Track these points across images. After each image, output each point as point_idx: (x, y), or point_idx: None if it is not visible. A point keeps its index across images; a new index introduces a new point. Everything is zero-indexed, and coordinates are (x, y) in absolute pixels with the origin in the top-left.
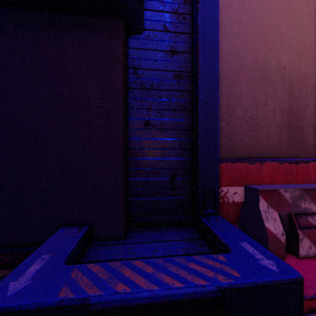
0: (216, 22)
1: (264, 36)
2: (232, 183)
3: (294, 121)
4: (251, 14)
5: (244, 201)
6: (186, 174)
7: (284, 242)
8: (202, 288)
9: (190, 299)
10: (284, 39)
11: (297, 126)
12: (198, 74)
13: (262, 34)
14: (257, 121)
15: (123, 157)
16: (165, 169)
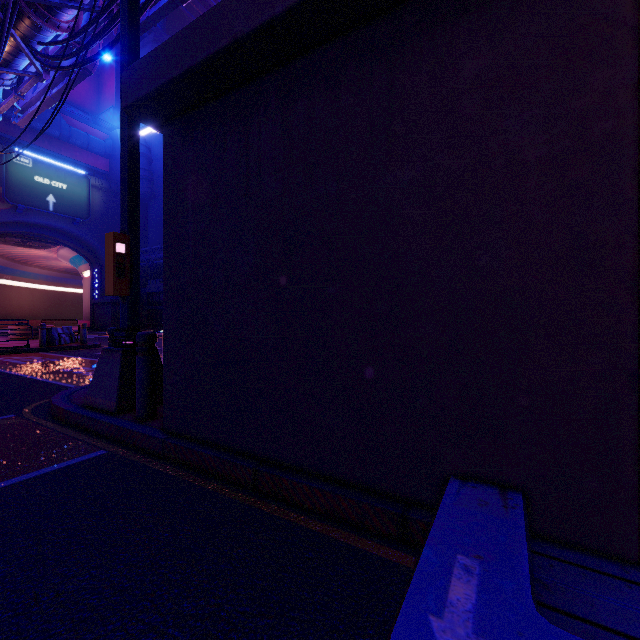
0: None
1: None
2: None
3: None
4: None
5: None
6: None
7: None
8: None
9: None
10: None
11: None
12: None
13: None
14: None
15: (636, 316)
16: None
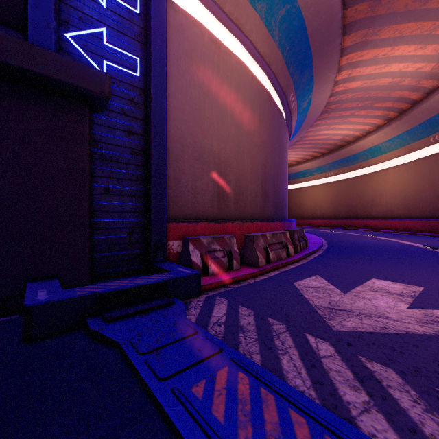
0: (164, 119)
1: (201, 125)
2: (177, 238)
3: (222, 192)
4: (192, 106)
5: (182, 248)
6: (141, 232)
7: (201, 267)
8: (156, 281)
9: (151, 284)
10: (215, 130)
11: (224, 195)
12: (151, 156)
13: (200, 123)
14: (196, 190)
15: (89, 218)
16: (124, 228)
